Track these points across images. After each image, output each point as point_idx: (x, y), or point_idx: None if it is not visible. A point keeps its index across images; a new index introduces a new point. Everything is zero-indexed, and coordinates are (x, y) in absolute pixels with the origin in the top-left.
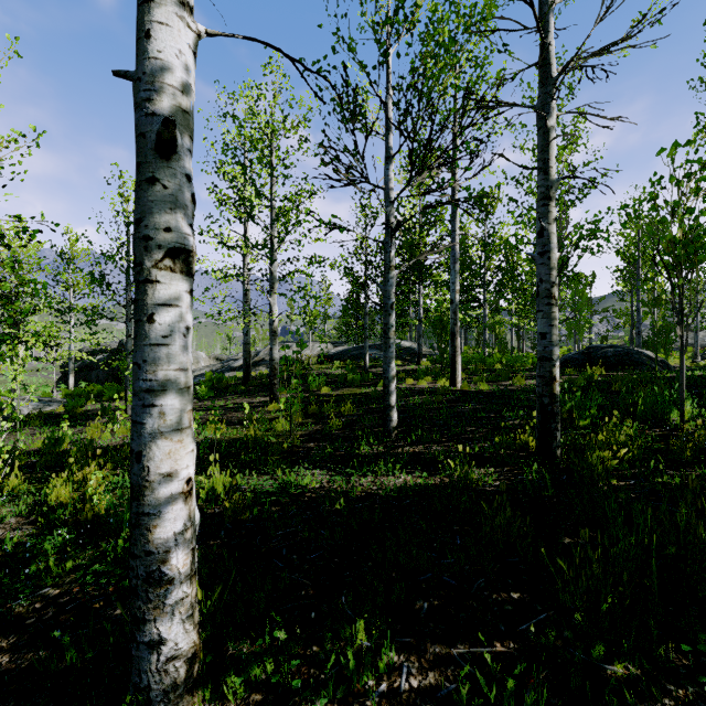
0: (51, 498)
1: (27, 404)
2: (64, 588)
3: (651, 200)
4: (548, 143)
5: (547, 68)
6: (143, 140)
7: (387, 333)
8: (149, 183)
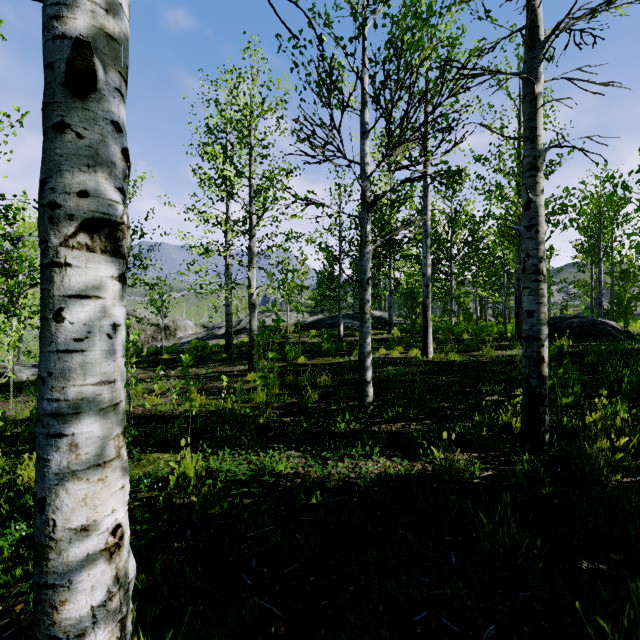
0: (23, 477)
1: (4, 380)
2: (8, 603)
3: (639, 170)
4: (536, 111)
5: (535, 32)
6: (51, 73)
7: (363, 308)
8: (57, 130)
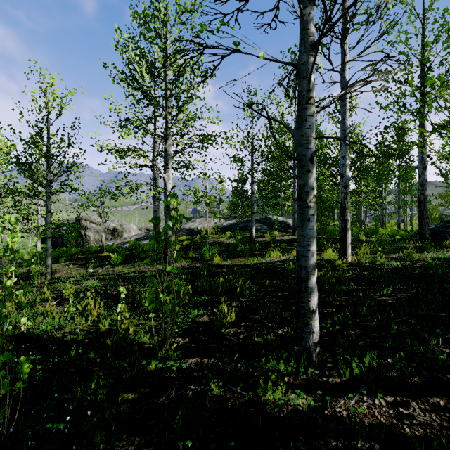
0: None
1: None
2: None
3: None
4: None
5: None
6: None
7: (305, 199)
8: None
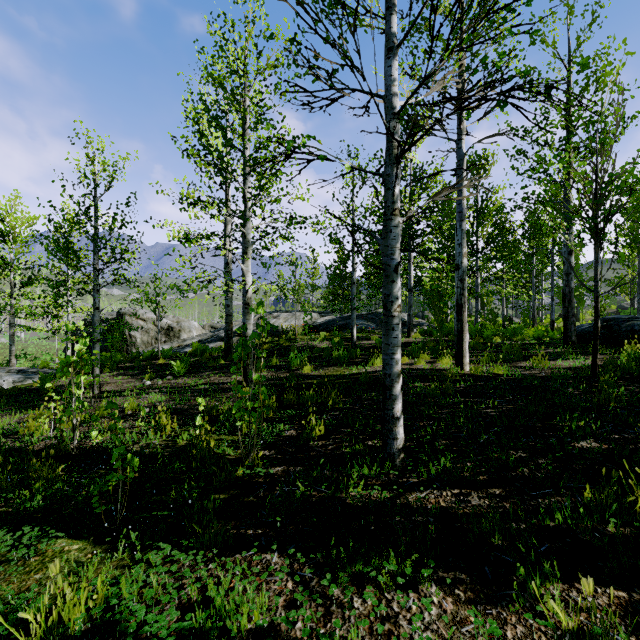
0: None
1: None
2: None
3: None
4: None
5: None
6: None
7: (389, 309)
8: None
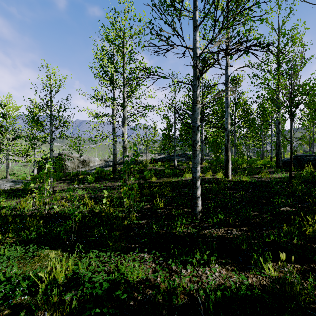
0: None
1: None
2: None
3: None
4: None
5: None
6: None
7: (195, 147)
8: None
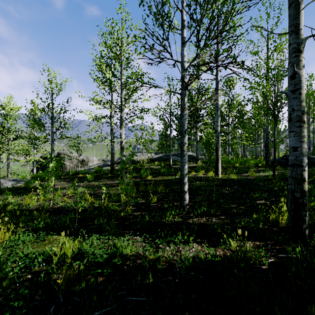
0: None
1: None
2: None
3: None
4: (299, 12)
5: None
6: None
7: (182, 148)
8: None
